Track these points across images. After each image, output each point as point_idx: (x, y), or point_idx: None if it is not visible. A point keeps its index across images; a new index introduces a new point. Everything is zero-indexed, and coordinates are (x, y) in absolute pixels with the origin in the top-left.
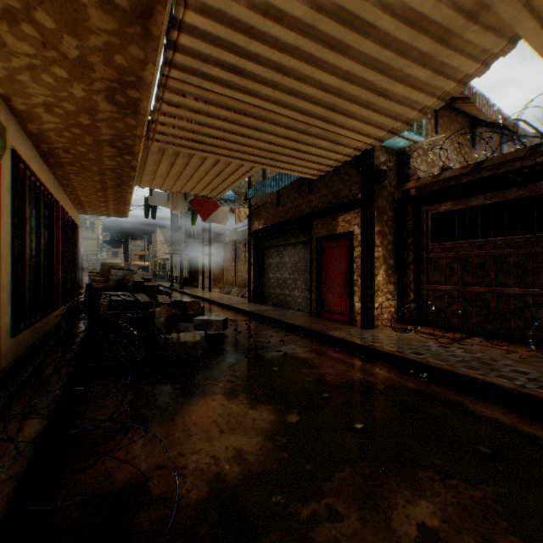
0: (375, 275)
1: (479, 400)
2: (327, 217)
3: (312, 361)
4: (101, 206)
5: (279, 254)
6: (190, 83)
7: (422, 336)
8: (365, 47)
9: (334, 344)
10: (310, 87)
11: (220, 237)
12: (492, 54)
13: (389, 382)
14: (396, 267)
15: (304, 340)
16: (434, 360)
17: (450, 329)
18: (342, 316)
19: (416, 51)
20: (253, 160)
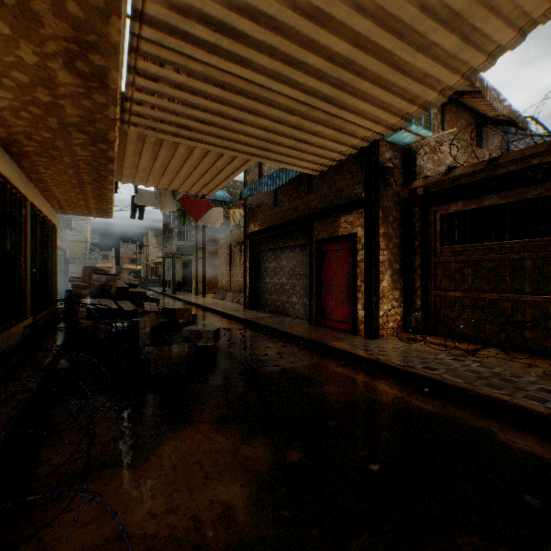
0: (380, 280)
1: (508, 427)
2: (327, 218)
3: (314, 377)
4: (81, 205)
5: (276, 257)
6: (168, 47)
7: (432, 347)
8: (384, 0)
9: (337, 356)
10: (314, 56)
11: (214, 240)
12: (531, 20)
13: (402, 403)
14: (402, 272)
15: (303, 352)
16: (451, 376)
17: (461, 339)
18: (344, 325)
19: (445, 9)
20: (247, 152)
